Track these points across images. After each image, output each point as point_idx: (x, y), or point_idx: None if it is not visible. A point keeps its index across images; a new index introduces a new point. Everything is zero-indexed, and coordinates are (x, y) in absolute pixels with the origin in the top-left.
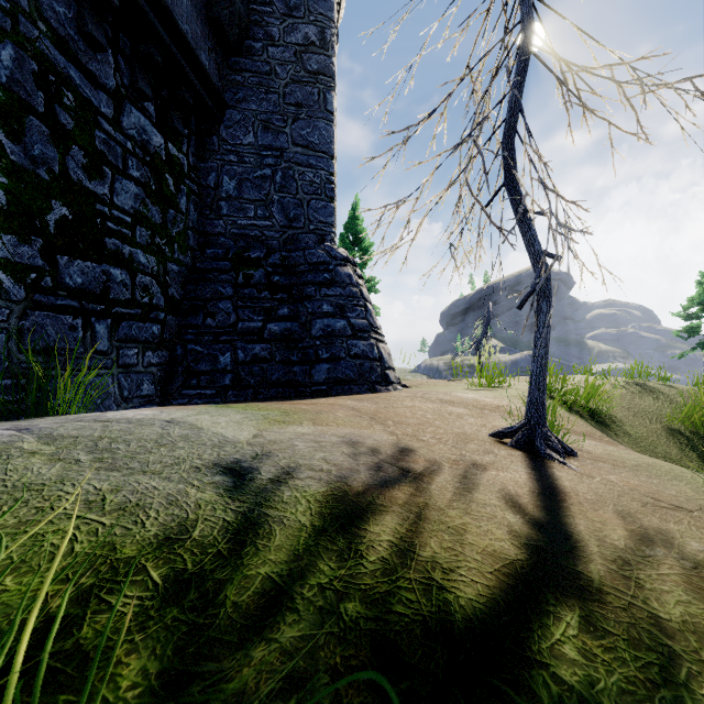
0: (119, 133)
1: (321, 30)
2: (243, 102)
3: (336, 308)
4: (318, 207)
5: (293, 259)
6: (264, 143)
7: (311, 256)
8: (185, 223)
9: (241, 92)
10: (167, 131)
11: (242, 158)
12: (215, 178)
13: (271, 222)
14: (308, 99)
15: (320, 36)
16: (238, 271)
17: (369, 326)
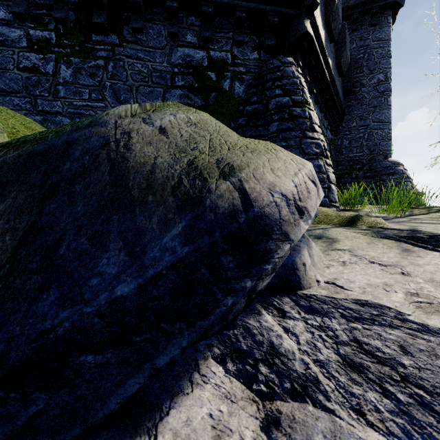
0: (326, 139)
1: (385, 74)
2: (351, 112)
3: (396, 183)
4: (384, 144)
5: (374, 166)
6: (360, 124)
7: (383, 164)
8: (332, 159)
9: (350, 108)
10: (331, 131)
11: (351, 132)
12: (340, 141)
13: (362, 153)
14: (379, 103)
15: (385, 77)
16: (352, 173)
17: (412, 189)
